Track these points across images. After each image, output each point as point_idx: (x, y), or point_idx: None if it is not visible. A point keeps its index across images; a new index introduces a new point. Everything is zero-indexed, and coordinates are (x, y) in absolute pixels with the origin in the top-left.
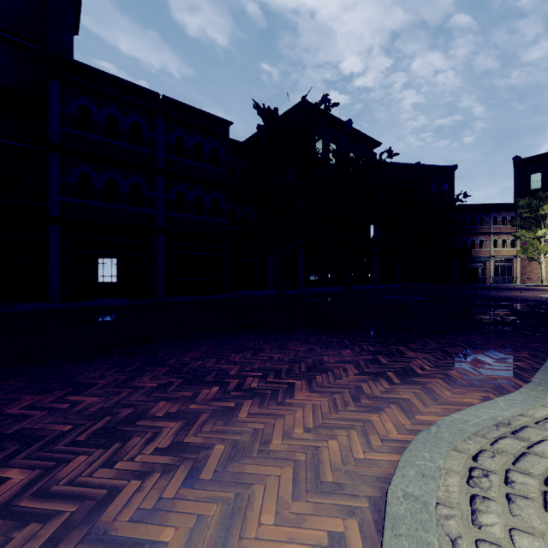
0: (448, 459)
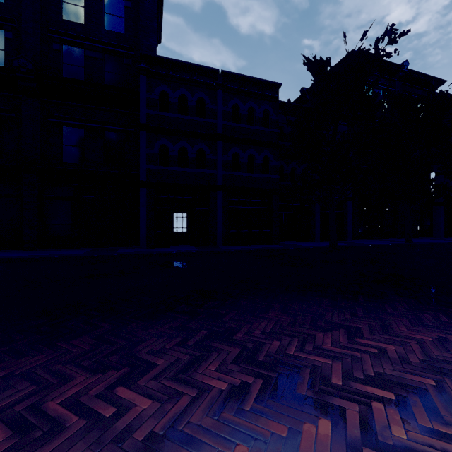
0: None
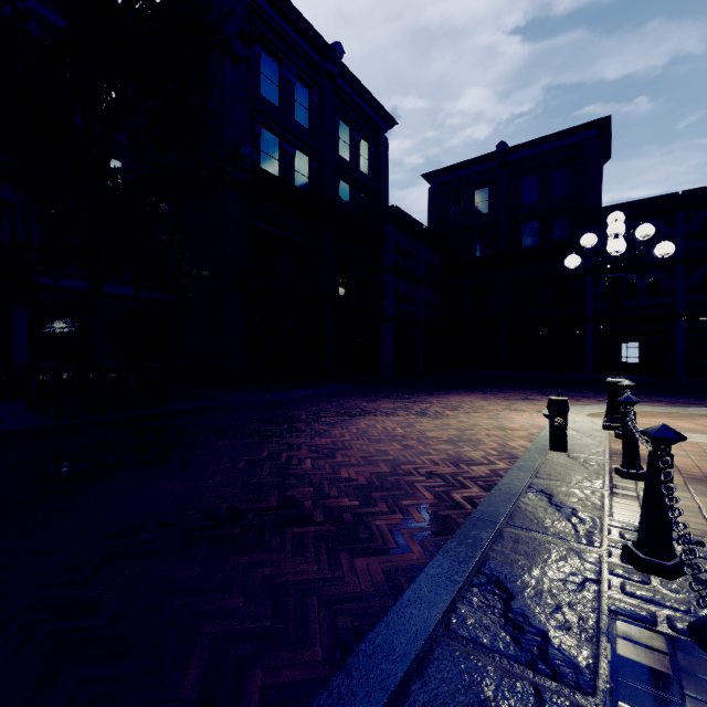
0: (663, 408)
